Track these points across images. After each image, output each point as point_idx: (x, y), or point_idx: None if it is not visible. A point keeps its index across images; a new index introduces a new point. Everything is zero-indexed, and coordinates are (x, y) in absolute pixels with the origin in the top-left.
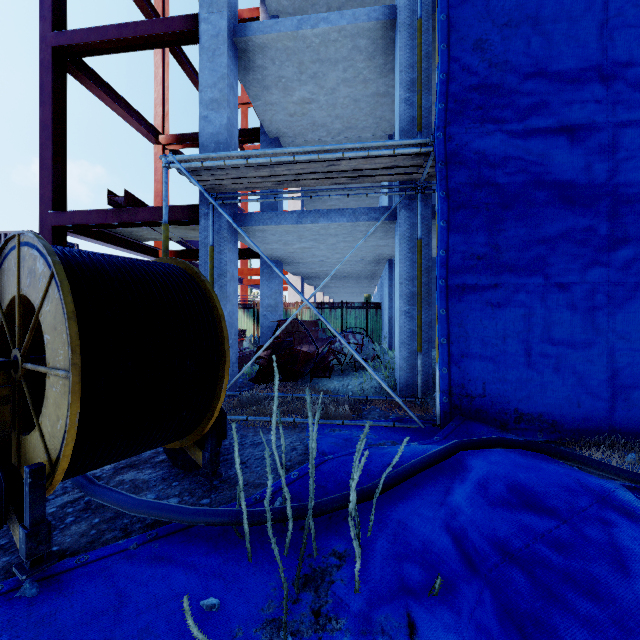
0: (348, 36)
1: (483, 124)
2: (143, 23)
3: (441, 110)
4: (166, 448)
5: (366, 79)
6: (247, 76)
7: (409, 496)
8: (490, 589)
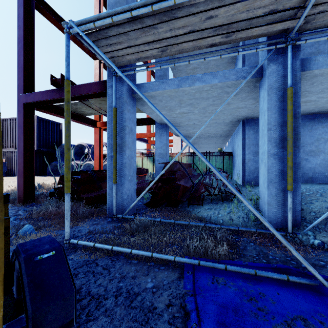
0: None
1: None
2: None
3: None
4: None
5: None
6: None
7: None
8: None
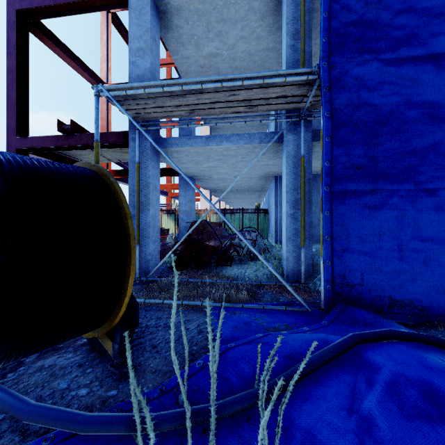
0: None
1: (361, 54)
2: None
3: (325, 43)
4: None
5: (259, 36)
6: (167, 34)
7: (313, 396)
8: None
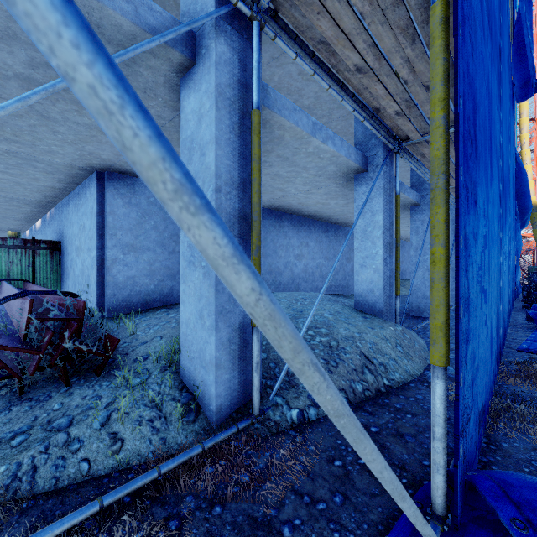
0: None
1: None
2: None
3: None
4: None
5: None
6: None
7: None
8: None
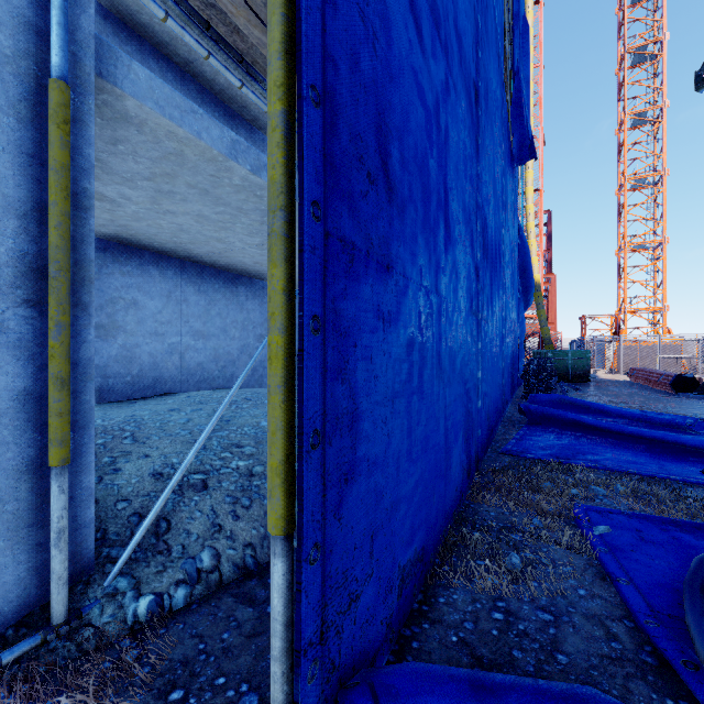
0: None
1: None
2: None
3: None
4: None
5: None
6: None
7: None
8: None
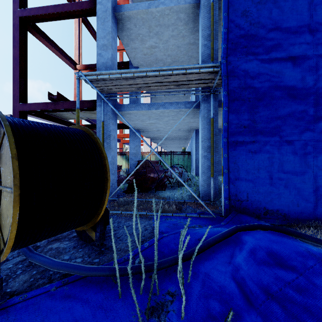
0: (174, 12)
1: (247, 55)
2: (67, 4)
3: (224, 48)
4: (76, 229)
5: (184, 35)
6: (122, 33)
7: (210, 258)
8: (261, 317)
